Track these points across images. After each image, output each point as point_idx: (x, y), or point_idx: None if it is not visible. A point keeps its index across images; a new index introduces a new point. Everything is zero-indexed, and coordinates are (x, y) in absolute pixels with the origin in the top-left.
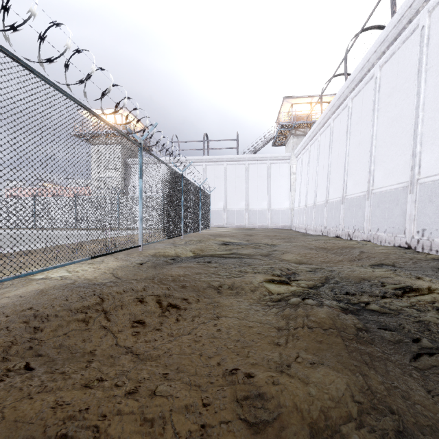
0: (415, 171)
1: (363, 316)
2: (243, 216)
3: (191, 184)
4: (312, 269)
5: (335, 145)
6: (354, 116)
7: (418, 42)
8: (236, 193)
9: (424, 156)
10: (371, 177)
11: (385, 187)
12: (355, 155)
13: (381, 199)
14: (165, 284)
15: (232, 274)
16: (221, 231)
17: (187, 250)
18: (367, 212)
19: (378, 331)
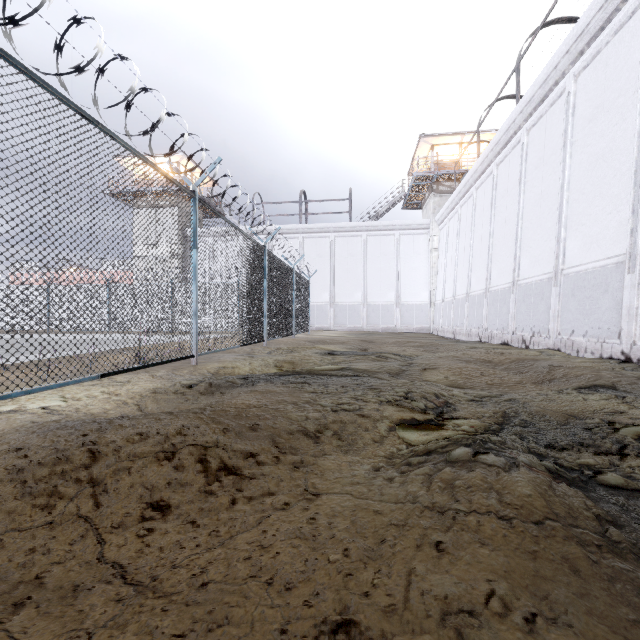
0: (637, 236)
1: (598, 491)
2: (358, 314)
3: (280, 263)
4: (476, 395)
5: (500, 204)
6: (532, 157)
7: None
8: (349, 279)
9: None
10: (561, 249)
11: (585, 265)
12: (534, 217)
13: (577, 283)
14: (220, 423)
15: (340, 405)
16: (325, 336)
17: (270, 363)
18: (554, 304)
19: (639, 528)
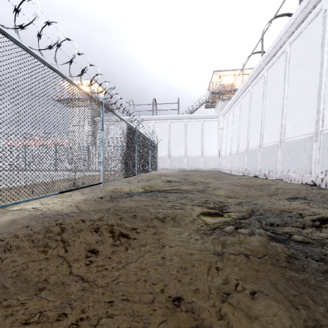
0: (319, 124)
1: (290, 244)
2: (182, 161)
3: (143, 136)
4: (239, 202)
5: (253, 106)
6: (269, 83)
7: (321, 22)
8: (178, 143)
9: (327, 112)
10: (283, 130)
11: (294, 137)
12: (270, 113)
13: (290, 147)
14: (118, 215)
15: (174, 206)
16: (166, 172)
17: (139, 186)
18: (279, 157)
19: (306, 259)
